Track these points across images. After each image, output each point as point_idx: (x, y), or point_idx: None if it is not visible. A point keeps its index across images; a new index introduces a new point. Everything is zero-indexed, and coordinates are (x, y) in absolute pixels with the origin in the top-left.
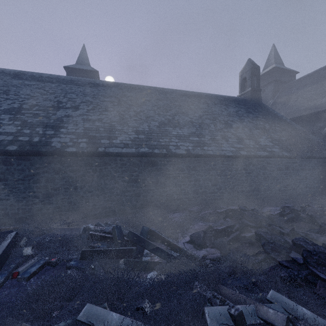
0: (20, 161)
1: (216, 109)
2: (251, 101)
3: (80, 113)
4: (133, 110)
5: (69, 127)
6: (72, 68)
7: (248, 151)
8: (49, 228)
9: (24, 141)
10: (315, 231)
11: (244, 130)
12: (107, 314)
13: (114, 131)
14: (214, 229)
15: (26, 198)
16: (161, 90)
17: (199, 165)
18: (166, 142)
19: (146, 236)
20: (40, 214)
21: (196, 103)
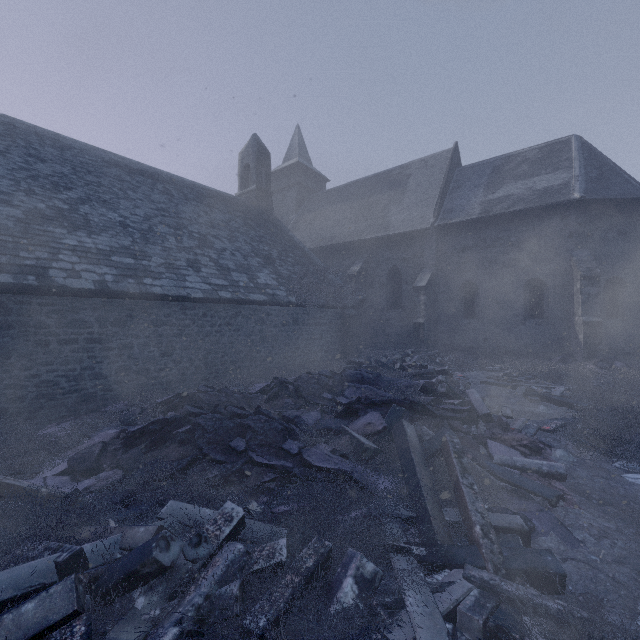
0: None
1: (187, 210)
2: (257, 208)
3: None
4: None
5: None
6: None
7: (234, 292)
8: None
9: None
10: (297, 406)
11: (234, 255)
12: None
13: None
14: (126, 433)
15: None
16: (49, 137)
17: (131, 316)
18: (41, 260)
19: None
20: None
21: (143, 189)
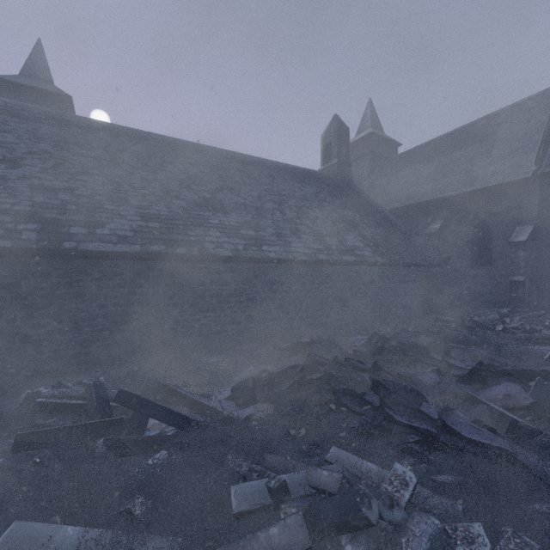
0: None
1: (285, 188)
2: (338, 179)
3: (24, 174)
4: (140, 177)
5: None
6: (10, 82)
7: (329, 254)
8: None
9: None
10: (405, 363)
11: (325, 222)
12: (55, 532)
13: (99, 212)
14: (269, 373)
15: None
16: (194, 147)
17: (255, 276)
18: (199, 236)
19: (153, 395)
20: None
21: (254, 175)
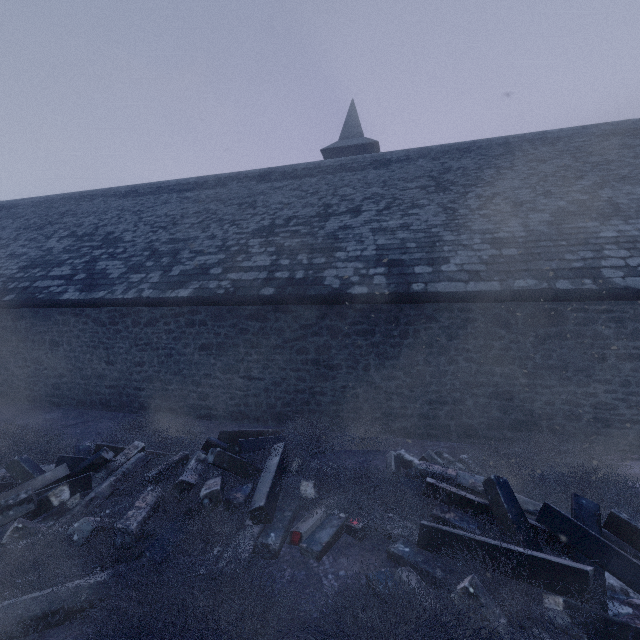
0: (278, 314)
1: None
2: None
3: (364, 220)
4: (476, 196)
5: (348, 247)
6: (333, 149)
7: None
8: (328, 445)
9: (282, 279)
10: None
11: None
12: None
13: (439, 245)
14: None
15: (287, 380)
16: (537, 138)
17: None
18: (587, 260)
19: (597, 529)
20: (307, 412)
21: None
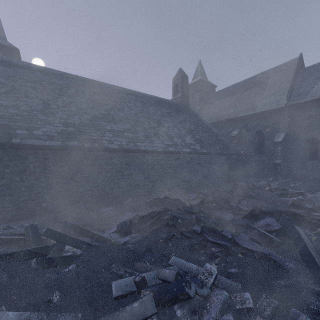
0: None
1: (151, 109)
2: (181, 105)
3: None
4: (62, 100)
5: None
6: None
7: (176, 148)
8: None
9: None
10: (216, 209)
11: (174, 129)
12: (1, 316)
13: (35, 121)
14: (139, 216)
15: None
16: (97, 83)
17: (132, 160)
18: (99, 136)
19: (68, 231)
20: None
21: (133, 101)
